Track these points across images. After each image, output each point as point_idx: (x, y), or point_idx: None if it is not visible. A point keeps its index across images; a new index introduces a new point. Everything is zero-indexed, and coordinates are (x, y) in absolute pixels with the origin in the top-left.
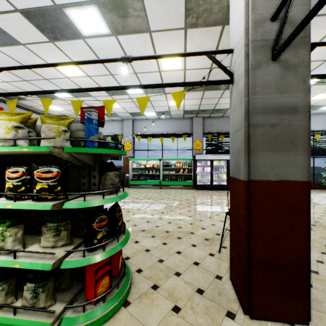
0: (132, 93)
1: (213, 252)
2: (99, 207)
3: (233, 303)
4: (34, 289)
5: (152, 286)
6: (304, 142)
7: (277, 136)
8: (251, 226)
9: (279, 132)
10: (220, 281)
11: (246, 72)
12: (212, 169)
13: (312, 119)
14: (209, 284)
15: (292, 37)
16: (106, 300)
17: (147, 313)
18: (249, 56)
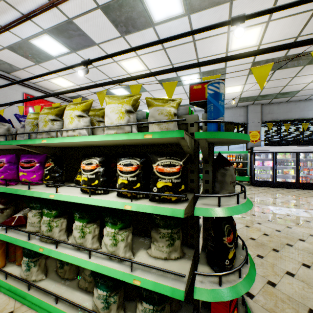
0: (187, 84)
1: None
2: None
3: None
4: None
5: None
6: None
7: None
8: None
9: None
10: None
11: None
12: (274, 163)
13: None
14: None
15: None
16: None
17: None
18: None
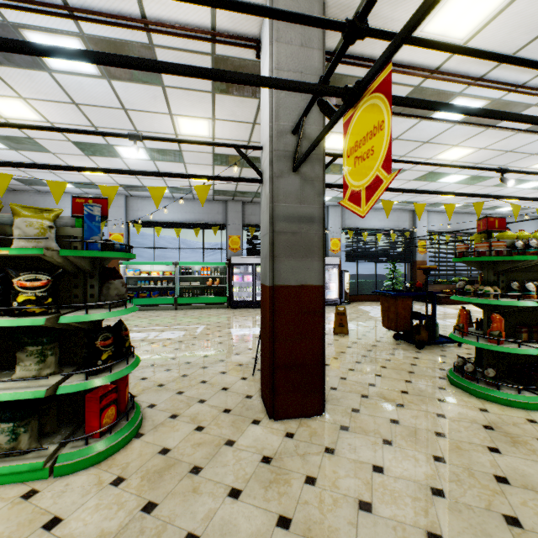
0: (129, 157)
1: (246, 376)
2: (99, 325)
3: (260, 414)
4: (13, 429)
5: (170, 416)
6: (319, 250)
7: (298, 244)
8: (275, 331)
9: (299, 239)
10: (250, 400)
11: (271, 179)
12: (255, 278)
13: (374, 215)
14: (238, 404)
15: (302, 161)
16: (114, 432)
17: (167, 437)
18: (273, 163)
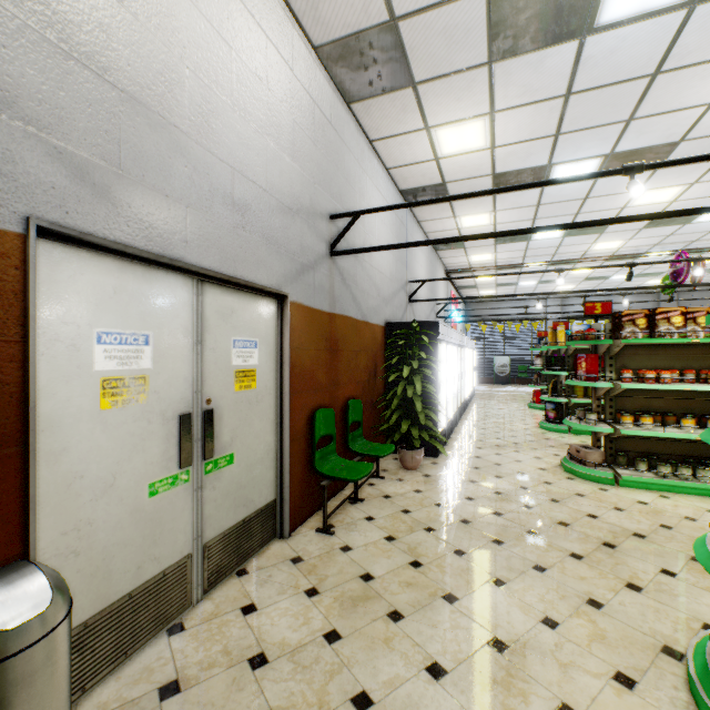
0: (613, 279)
1: None
2: None
3: None
4: None
5: None
6: None
7: None
8: None
9: None
10: None
11: None
12: None
13: None
14: None
15: None
16: None
17: None
18: None
